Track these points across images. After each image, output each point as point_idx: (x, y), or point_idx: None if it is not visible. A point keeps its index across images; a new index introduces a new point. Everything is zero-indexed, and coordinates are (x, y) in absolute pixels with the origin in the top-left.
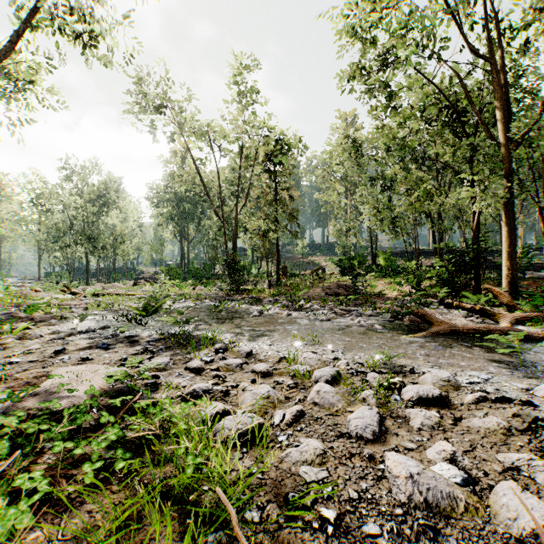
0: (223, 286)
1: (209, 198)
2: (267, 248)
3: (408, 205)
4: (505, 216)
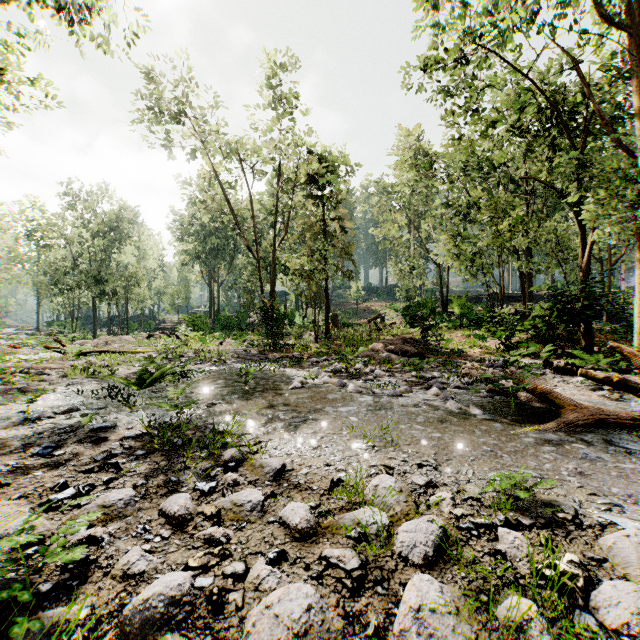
0: (258, 340)
1: (240, 229)
2: (314, 292)
3: (494, 236)
4: (638, 248)
